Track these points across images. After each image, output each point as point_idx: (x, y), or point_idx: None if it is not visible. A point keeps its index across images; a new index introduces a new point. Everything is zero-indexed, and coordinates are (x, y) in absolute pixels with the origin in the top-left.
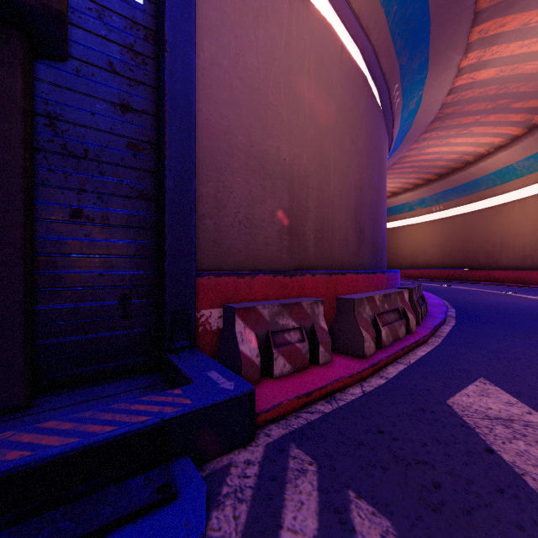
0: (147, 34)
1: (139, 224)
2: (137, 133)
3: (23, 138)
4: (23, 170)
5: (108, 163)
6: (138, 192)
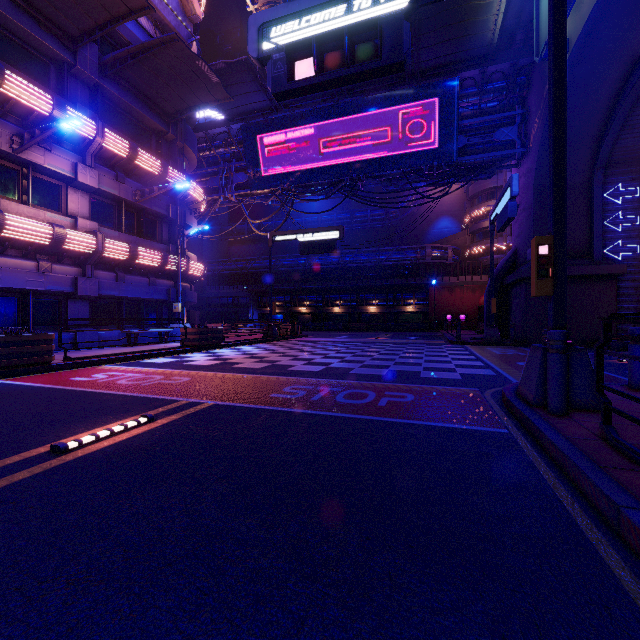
0: (639, 260)
1: (637, 308)
2: (636, 286)
3: (616, 295)
4: (616, 301)
5: (629, 295)
6: (637, 300)
